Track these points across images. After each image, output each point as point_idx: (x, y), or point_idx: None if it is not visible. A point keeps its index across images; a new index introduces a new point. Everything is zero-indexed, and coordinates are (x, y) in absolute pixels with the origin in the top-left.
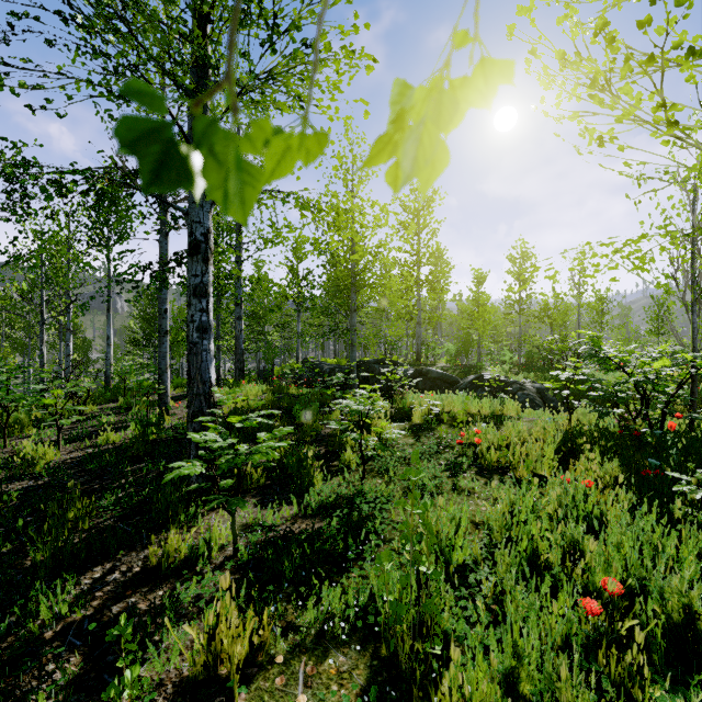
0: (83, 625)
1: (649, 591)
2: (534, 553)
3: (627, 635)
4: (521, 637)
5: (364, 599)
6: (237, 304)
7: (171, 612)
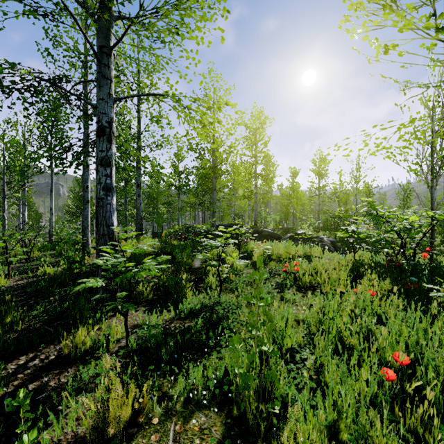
0: (3, 400)
1: (424, 362)
2: (340, 339)
3: (411, 394)
4: (340, 398)
5: (221, 373)
6: (138, 186)
7: (72, 387)
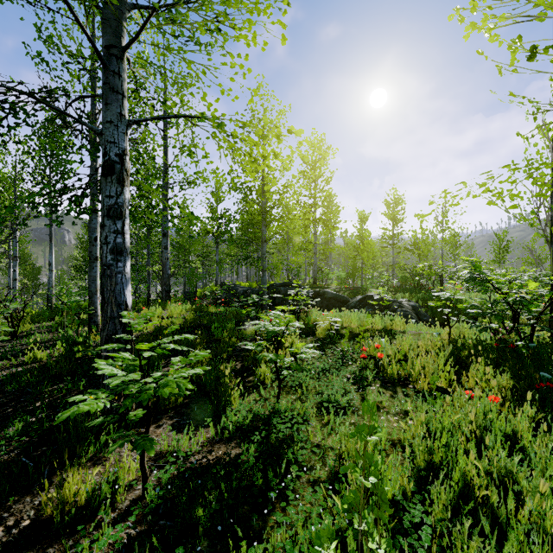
0: None
1: None
2: (466, 484)
3: None
4: None
5: None
6: (164, 235)
7: None
